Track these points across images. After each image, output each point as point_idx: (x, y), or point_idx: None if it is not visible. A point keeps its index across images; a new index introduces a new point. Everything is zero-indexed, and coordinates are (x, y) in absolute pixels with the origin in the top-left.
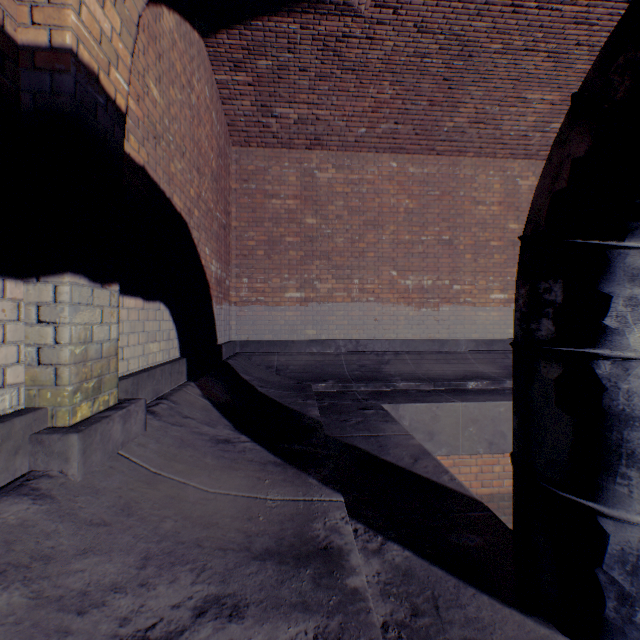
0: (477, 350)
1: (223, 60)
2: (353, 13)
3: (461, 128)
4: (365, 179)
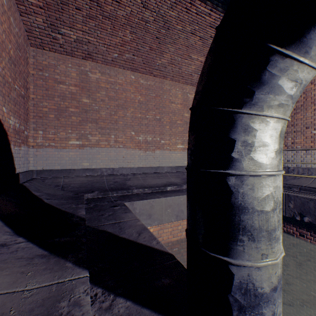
0: (172, 171)
1: None
2: None
3: (165, 65)
4: (118, 82)
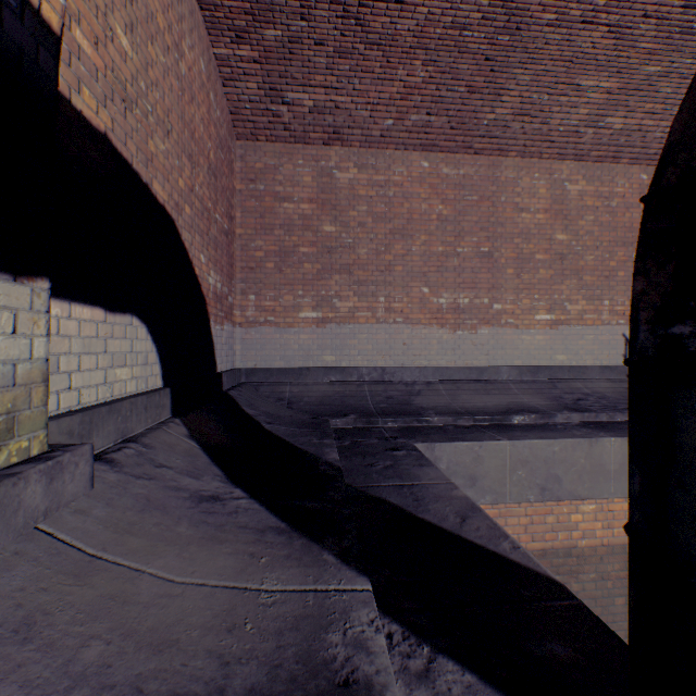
0: (520, 379)
1: (222, 28)
2: None
3: (503, 121)
4: (392, 181)
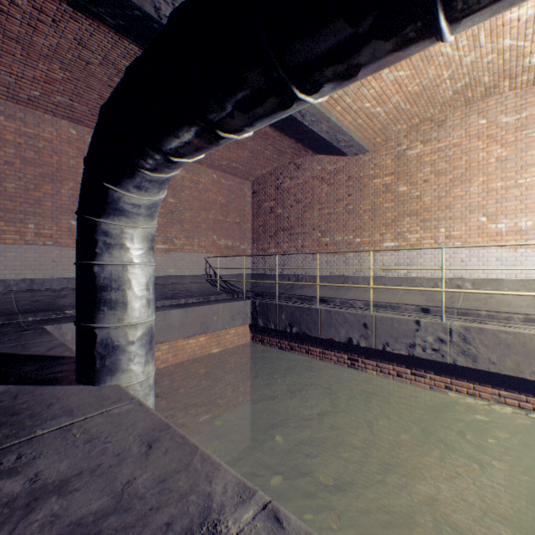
0: None
1: None
2: (10, 0)
3: None
4: (43, 136)
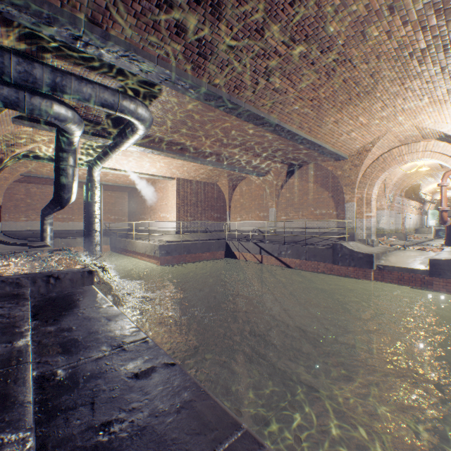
0: (79, 232)
1: None
2: None
3: None
4: (47, 191)
